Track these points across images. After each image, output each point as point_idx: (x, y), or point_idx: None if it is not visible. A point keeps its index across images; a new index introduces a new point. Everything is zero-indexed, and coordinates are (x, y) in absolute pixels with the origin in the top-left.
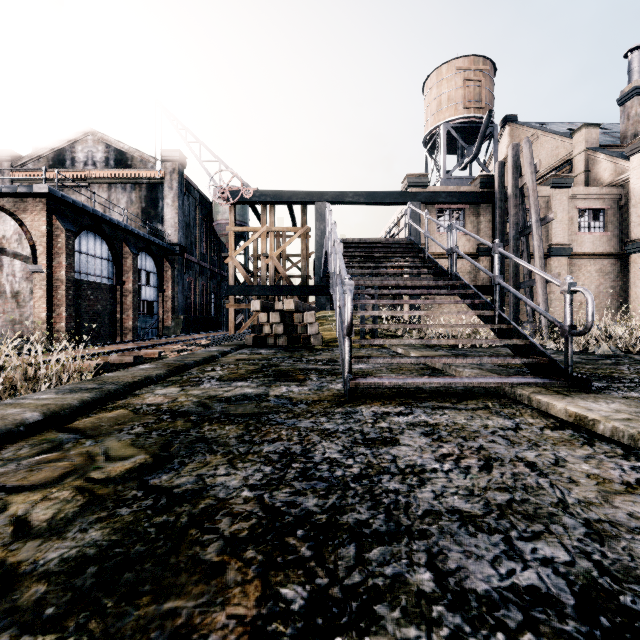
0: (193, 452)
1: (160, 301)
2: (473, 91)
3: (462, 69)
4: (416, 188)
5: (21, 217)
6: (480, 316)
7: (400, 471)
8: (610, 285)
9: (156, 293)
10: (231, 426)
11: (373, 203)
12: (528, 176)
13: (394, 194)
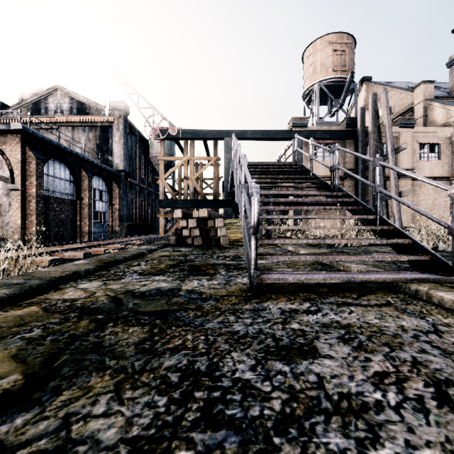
0: (78, 369)
1: (110, 212)
2: (339, 58)
3: (331, 42)
4: (299, 128)
5: (2, 148)
6: (361, 220)
7: (335, 407)
8: (443, 200)
9: (107, 206)
10: (135, 328)
11: (267, 139)
12: (385, 116)
13: (282, 132)
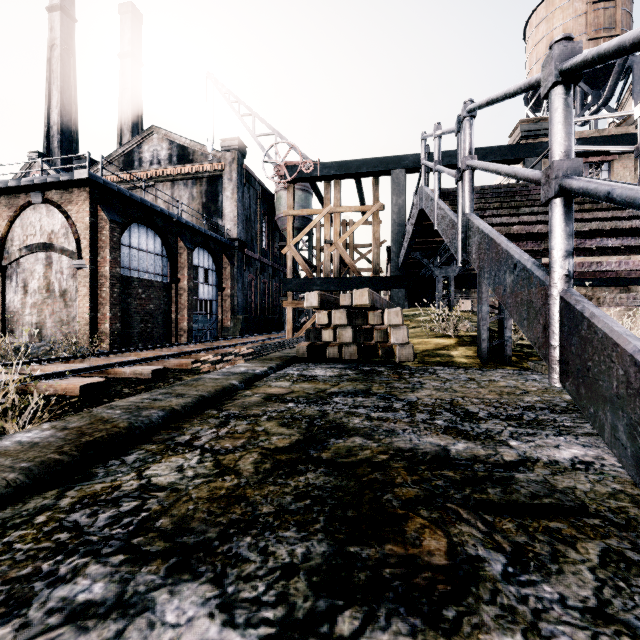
0: None
1: (219, 300)
2: (602, 15)
3: None
4: (533, 138)
5: (67, 209)
6: None
7: None
8: None
9: (215, 292)
10: None
11: None
12: None
13: (501, 149)
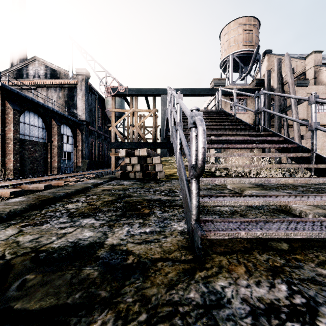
0: None
1: (75, 152)
2: (248, 36)
3: (242, 24)
4: (218, 86)
5: None
6: (291, 158)
7: None
8: None
9: (72, 147)
10: None
11: (194, 95)
12: (288, 75)
13: (206, 90)
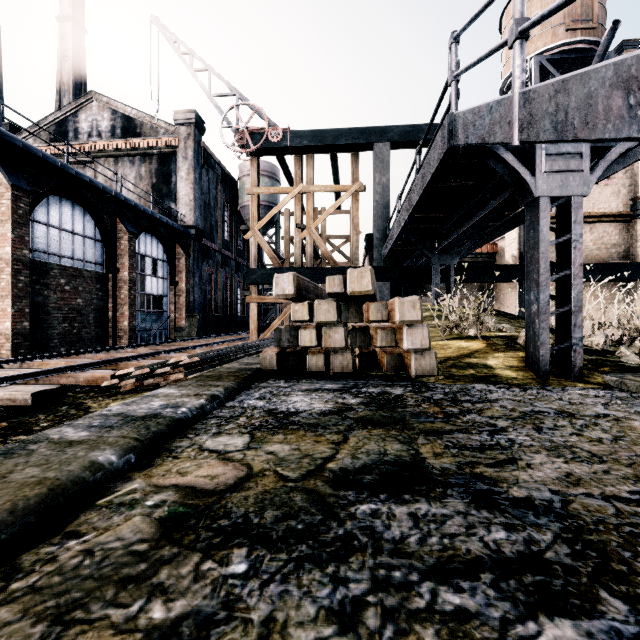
0: None
1: (171, 296)
2: (580, 6)
3: None
4: None
5: None
6: None
7: None
8: None
9: (166, 286)
10: None
11: None
12: None
13: None
